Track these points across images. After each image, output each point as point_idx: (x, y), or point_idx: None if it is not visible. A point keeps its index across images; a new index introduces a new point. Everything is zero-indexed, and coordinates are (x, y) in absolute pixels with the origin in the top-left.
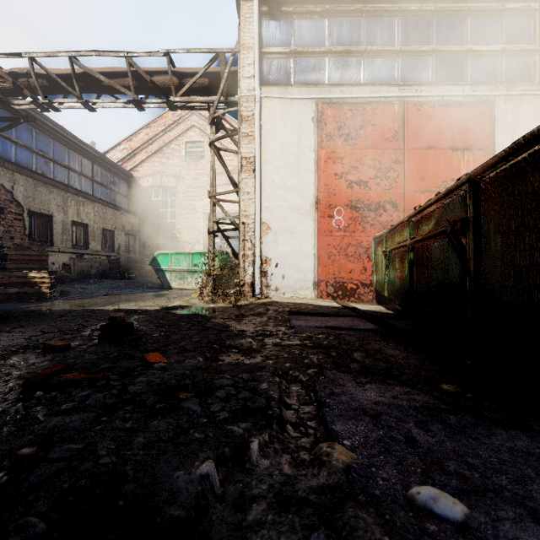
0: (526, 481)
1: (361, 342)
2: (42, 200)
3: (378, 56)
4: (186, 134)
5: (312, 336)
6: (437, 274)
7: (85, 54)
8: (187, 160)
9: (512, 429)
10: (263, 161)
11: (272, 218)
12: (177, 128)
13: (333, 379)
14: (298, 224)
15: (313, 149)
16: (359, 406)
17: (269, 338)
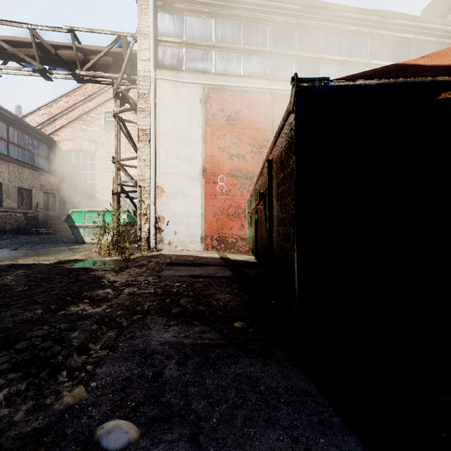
0: (221, 403)
1: (203, 289)
2: None
3: (254, 54)
4: (105, 105)
5: (169, 284)
6: (263, 232)
7: None
8: (106, 128)
9: (258, 357)
10: (158, 133)
11: (166, 182)
12: (97, 99)
13: (147, 323)
14: (188, 188)
15: (201, 126)
16: (143, 347)
17: (130, 288)
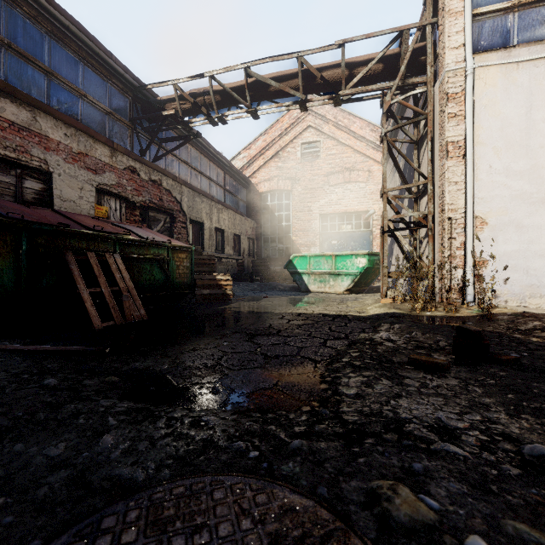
0: None
1: None
2: (197, 209)
3: None
4: (301, 136)
5: None
6: None
7: (260, 62)
8: (303, 162)
9: None
10: (476, 143)
11: (489, 210)
12: (293, 131)
13: None
14: (526, 217)
15: None
16: None
17: None
